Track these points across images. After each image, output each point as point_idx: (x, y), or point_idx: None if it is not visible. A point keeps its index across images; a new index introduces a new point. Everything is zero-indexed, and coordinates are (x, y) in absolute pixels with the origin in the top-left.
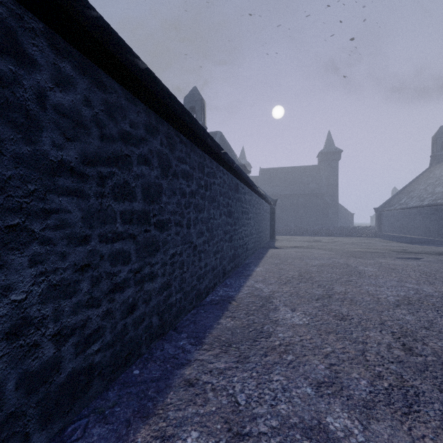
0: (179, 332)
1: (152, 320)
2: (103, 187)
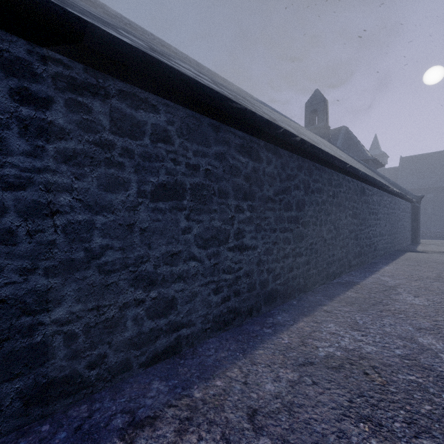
0: (316, 293)
1: (300, 280)
2: (280, 205)
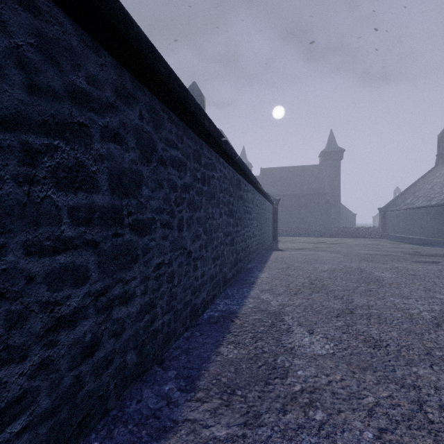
0: (166, 368)
1: (126, 358)
2: (33, 168)
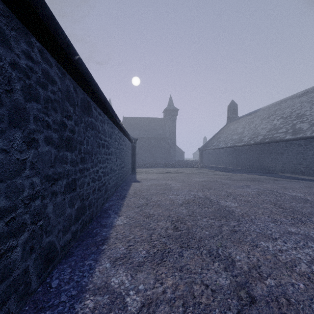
0: None
1: None
2: None
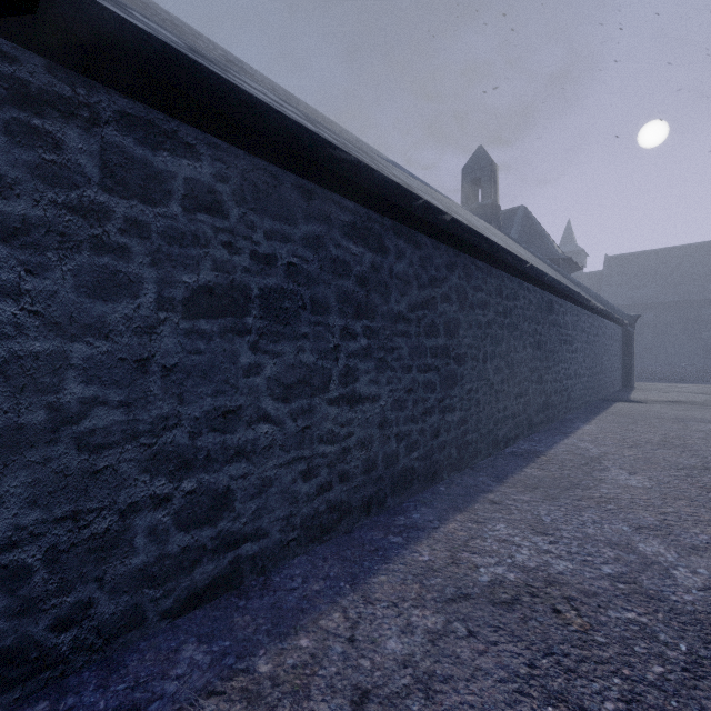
0: (477, 471)
1: (451, 451)
2: (419, 328)
